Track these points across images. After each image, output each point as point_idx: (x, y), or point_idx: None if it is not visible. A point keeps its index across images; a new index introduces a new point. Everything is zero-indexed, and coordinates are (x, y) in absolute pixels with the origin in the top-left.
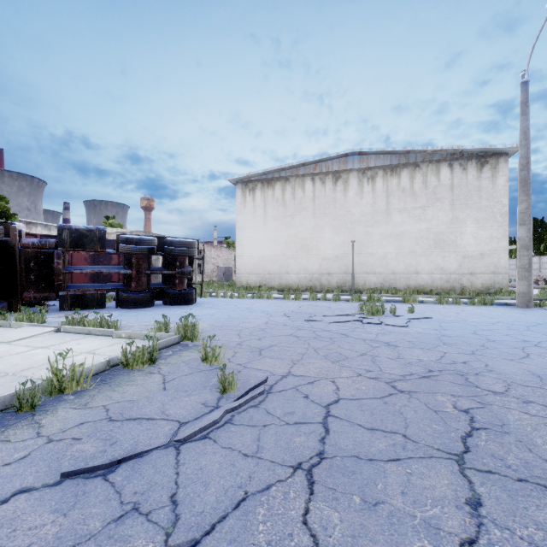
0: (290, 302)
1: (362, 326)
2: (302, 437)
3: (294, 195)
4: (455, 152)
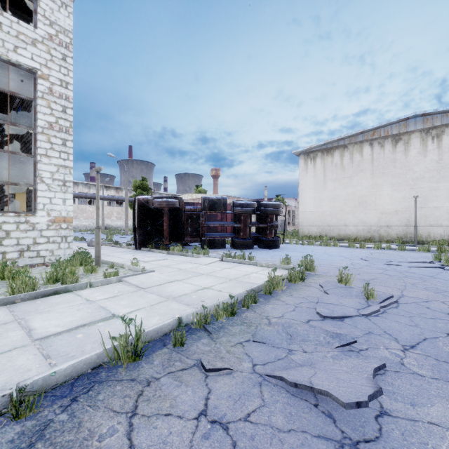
0: (356, 249)
1: (445, 272)
2: (441, 324)
3: (352, 159)
4: None
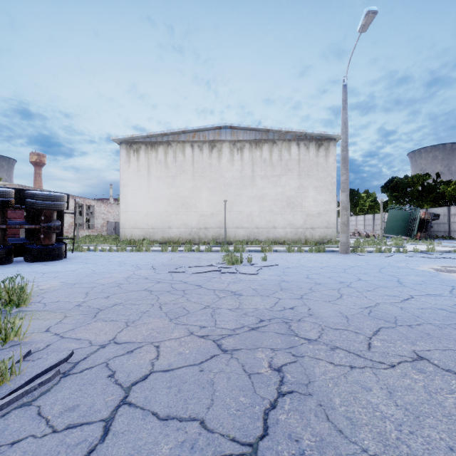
0: (166, 254)
1: (219, 276)
2: None
3: (175, 158)
4: (301, 134)
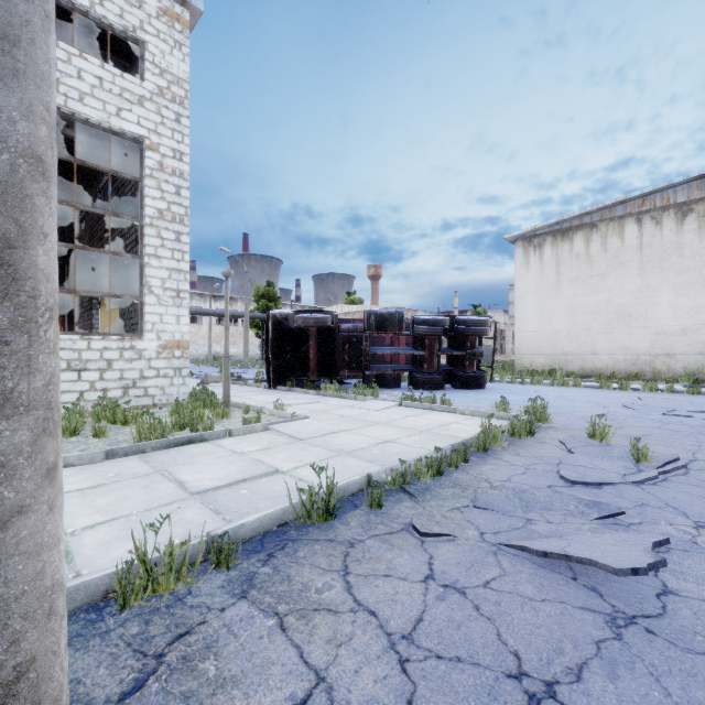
0: (613, 392)
1: None
2: None
3: (605, 246)
4: None
